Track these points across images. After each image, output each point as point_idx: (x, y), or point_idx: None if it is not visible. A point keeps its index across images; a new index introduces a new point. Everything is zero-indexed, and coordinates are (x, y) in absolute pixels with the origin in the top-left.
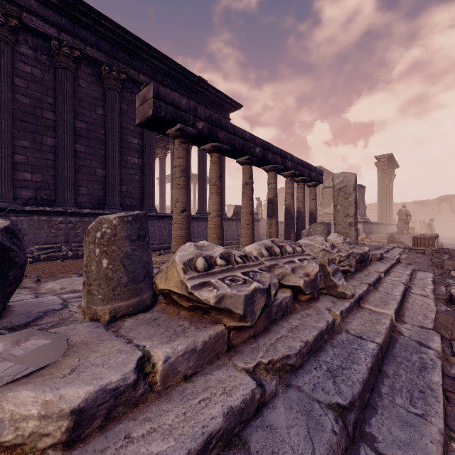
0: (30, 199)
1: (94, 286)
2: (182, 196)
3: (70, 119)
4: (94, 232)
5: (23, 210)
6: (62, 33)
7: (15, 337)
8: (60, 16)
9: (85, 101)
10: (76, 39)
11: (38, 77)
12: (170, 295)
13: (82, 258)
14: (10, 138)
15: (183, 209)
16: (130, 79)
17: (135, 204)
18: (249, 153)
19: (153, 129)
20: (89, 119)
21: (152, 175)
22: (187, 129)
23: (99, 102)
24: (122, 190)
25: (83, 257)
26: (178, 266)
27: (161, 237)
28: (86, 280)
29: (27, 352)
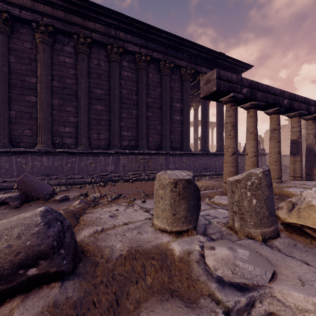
0: (126, 146)
1: (247, 215)
2: (232, 143)
3: (145, 98)
4: (245, 181)
5: (125, 152)
6: (142, 49)
7: (225, 244)
8: (141, 39)
9: (151, 85)
10: (148, 50)
11: (130, 77)
12: (301, 228)
13: (152, 180)
14: (119, 114)
15: (233, 152)
16: (175, 66)
17: (178, 146)
18: (278, 105)
19: (211, 99)
20: (153, 96)
21: (188, 126)
22: (237, 96)
23: (158, 84)
24: (170, 137)
25: (152, 179)
26: None
27: (194, 167)
28: (237, 210)
29: (248, 258)
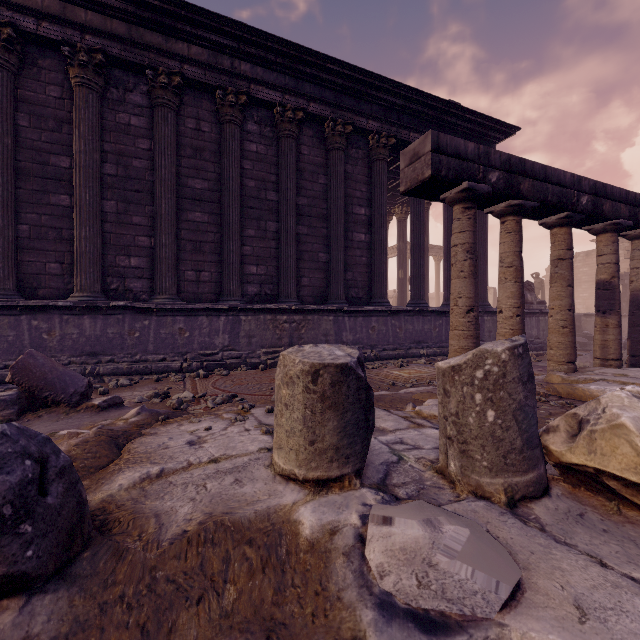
0: (255, 295)
1: (475, 446)
2: (467, 289)
3: (293, 197)
4: (471, 370)
5: (252, 308)
6: (286, 96)
7: (419, 513)
8: (284, 76)
9: (307, 171)
10: (299, 98)
11: (262, 154)
12: (597, 477)
13: None
14: (239, 229)
15: (468, 308)
16: (356, 131)
17: (361, 295)
18: (569, 208)
19: (422, 195)
20: (311, 193)
21: (383, 254)
22: (477, 188)
23: (322, 168)
24: (347, 277)
25: None
26: (639, 439)
27: (395, 339)
28: (455, 435)
29: (463, 547)
